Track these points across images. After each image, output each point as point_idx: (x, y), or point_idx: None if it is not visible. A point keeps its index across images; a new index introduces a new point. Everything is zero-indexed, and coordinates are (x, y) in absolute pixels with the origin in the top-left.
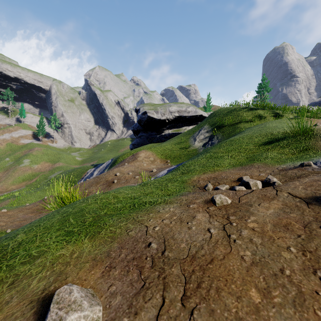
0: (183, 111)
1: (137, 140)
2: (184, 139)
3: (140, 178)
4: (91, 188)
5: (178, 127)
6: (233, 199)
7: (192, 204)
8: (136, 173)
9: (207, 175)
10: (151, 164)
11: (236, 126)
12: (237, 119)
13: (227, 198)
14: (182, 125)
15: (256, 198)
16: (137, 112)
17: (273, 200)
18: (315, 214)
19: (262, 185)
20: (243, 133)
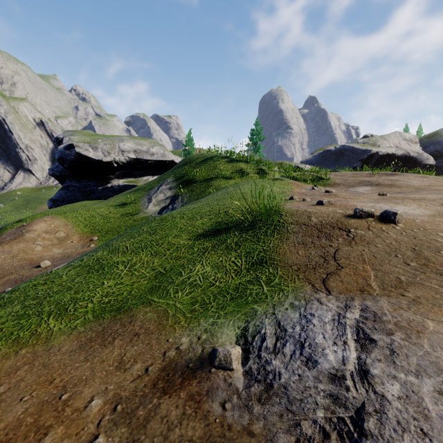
0: (143, 151)
1: (61, 193)
2: (133, 199)
3: None
4: None
5: (136, 175)
6: None
7: None
8: (0, 271)
9: None
10: (55, 245)
11: (210, 184)
12: (214, 172)
13: None
14: (143, 174)
15: None
16: (59, 144)
17: None
18: None
19: None
20: (196, 202)
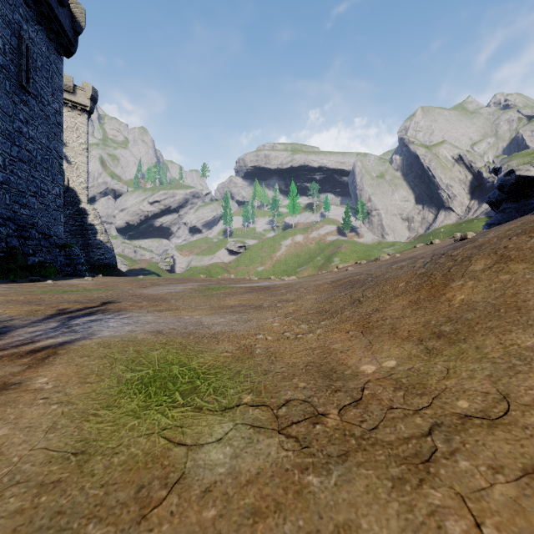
0: None
1: (496, 217)
2: None
3: None
4: None
5: None
6: None
7: None
8: None
9: None
10: None
11: None
12: None
13: None
14: None
15: None
16: (495, 173)
17: None
18: None
19: None
20: None
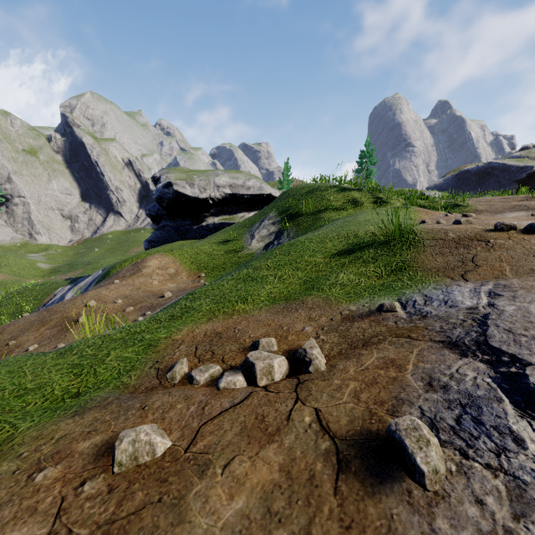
0: (239, 185)
1: (156, 234)
2: (235, 235)
3: (134, 311)
4: (24, 335)
5: (231, 212)
6: (182, 434)
7: (53, 463)
8: (132, 300)
9: (211, 326)
10: (168, 280)
11: (318, 216)
12: (322, 204)
13: (156, 439)
14: (239, 210)
15: (237, 430)
16: (156, 183)
17: (269, 445)
18: (340, 534)
19: (291, 363)
20: (317, 231)
